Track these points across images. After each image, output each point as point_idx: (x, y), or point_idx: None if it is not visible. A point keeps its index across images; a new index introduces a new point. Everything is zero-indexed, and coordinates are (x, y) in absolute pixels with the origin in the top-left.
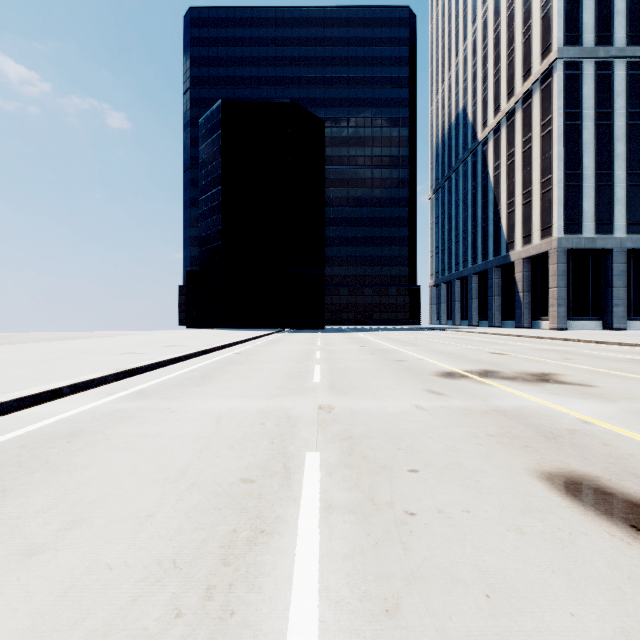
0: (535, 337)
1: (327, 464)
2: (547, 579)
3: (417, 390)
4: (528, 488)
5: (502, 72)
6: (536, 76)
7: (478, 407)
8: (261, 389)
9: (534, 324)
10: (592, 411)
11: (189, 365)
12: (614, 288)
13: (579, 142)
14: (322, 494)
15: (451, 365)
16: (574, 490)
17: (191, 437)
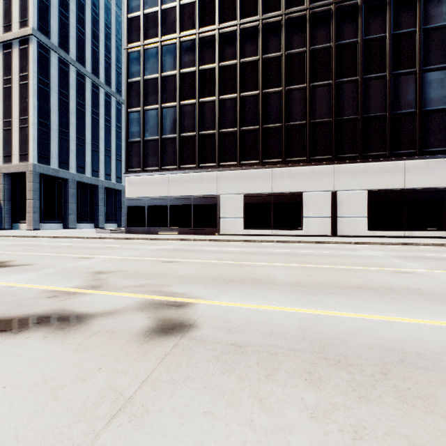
0: (11, 236)
1: None
2: None
3: None
4: None
5: None
6: (16, 35)
7: None
8: None
9: (15, 226)
10: (20, 279)
11: None
12: (70, 203)
13: (49, 103)
14: None
15: None
16: None
17: None
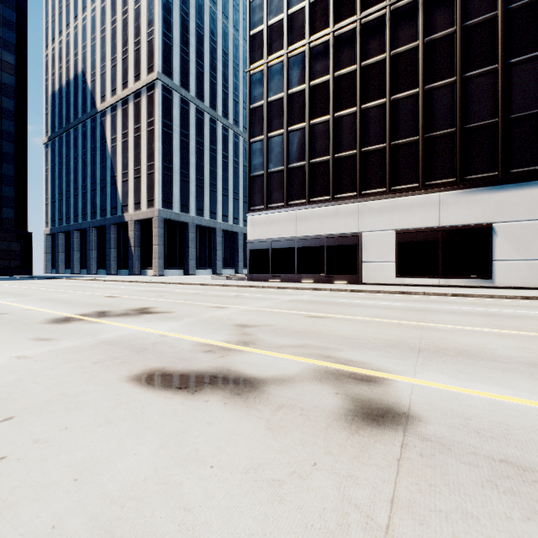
0: (143, 282)
1: None
2: (123, 443)
3: (21, 341)
4: (120, 391)
5: (119, 63)
6: (144, 83)
7: (88, 343)
8: None
9: (143, 272)
10: (169, 328)
11: None
12: (190, 248)
13: (171, 146)
14: None
15: (65, 311)
16: (150, 380)
17: None
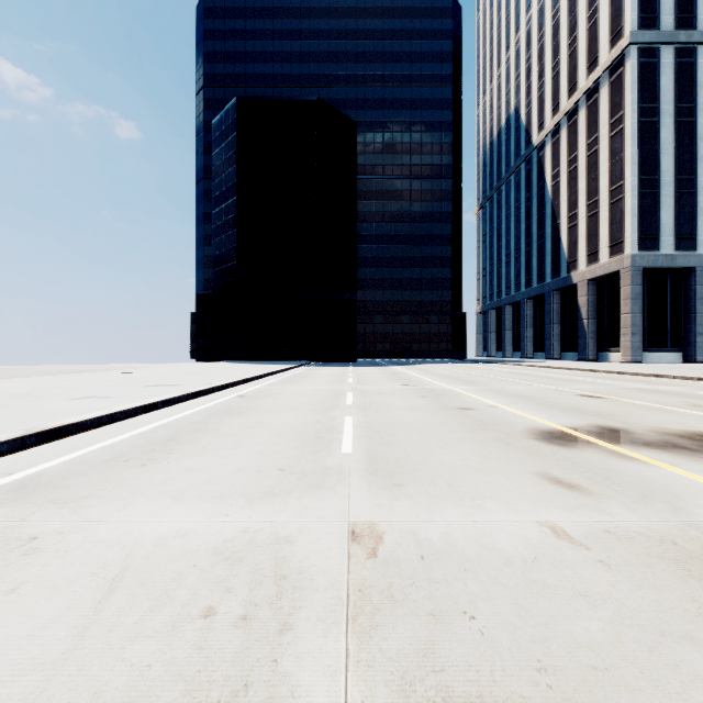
0: (614, 372)
1: None
2: None
3: (525, 476)
4: None
5: (562, 65)
6: (604, 66)
7: (684, 533)
8: (248, 473)
9: (601, 356)
10: None
11: (161, 417)
12: (697, 314)
13: (656, 142)
14: None
15: (543, 417)
16: None
17: None
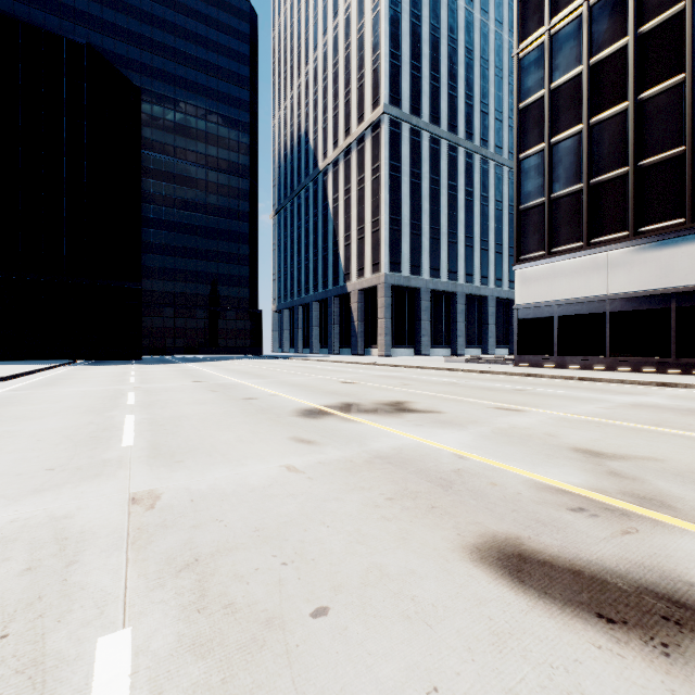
0: (371, 364)
1: (150, 662)
2: None
3: (282, 440)
4: (474, 588)
5: (340, 109)
6: (368, 123)
7: (359, 455)
8: (6, 478)
9: (367, 351)
10: (458, 442)
11: None
12: (422, 321)
13: (400, 193)
14: None
15: (309, 400)
16: (515, 570)
17: None
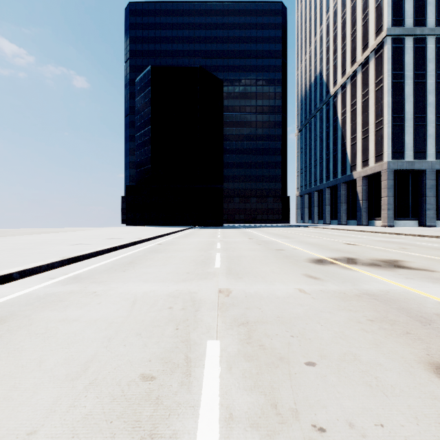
0: (373, 232)
1: (227, 355)
2: None
3: (297, 275)
4: (432, 388)
5: (347, 46)
6: (372, 48)
7: (351, 291)
8: (173, 274)
9: (370, 223)
10: None
11: (121, 253)
12: (427, 197)
13: (402, 94)
14: (222, 397)
15: (319, 253)
16: None
17: (105, 322)
